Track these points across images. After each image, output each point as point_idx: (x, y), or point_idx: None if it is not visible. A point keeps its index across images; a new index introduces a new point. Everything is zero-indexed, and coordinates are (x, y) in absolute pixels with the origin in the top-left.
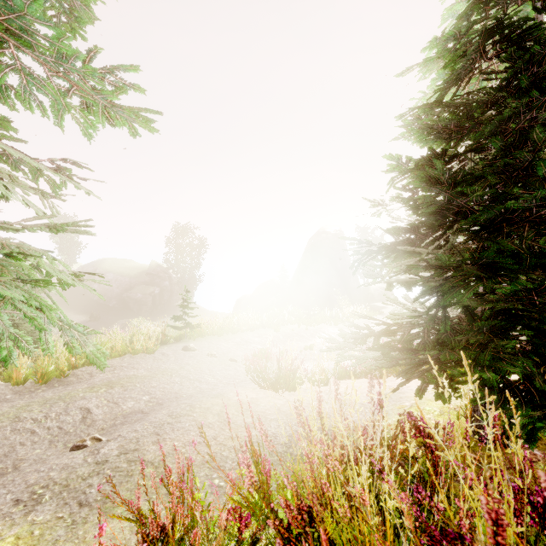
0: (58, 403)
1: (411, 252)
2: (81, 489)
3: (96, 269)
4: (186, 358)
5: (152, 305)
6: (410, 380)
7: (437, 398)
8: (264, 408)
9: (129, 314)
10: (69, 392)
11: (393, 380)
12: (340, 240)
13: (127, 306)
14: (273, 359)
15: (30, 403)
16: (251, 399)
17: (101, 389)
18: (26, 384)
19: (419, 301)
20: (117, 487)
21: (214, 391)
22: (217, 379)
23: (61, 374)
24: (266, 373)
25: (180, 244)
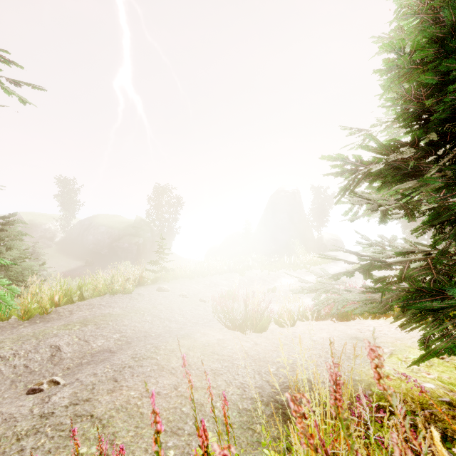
0: (30, 340)
1: (403, 178)
2: (9, 455)
3: (91, 223)
4: (159, 298)
5: (136, 253)
6: (454, 336)
7: (450, 354)
8: (231, 351)
9: (117, 260)
10: (45, 328)
11: (361, 324)
12: (297, 197)
13: (116, 254)
14: (240, 300)
15: (4, 340)
16: (217, 341)
17: (75, 326)
18: (11, 320)
19: (403, 238)
20: (50, 455)
21: (182, 330)
22: (186, 318)
23: (44, 312)
24: (233, 314)
25: (160, 202)
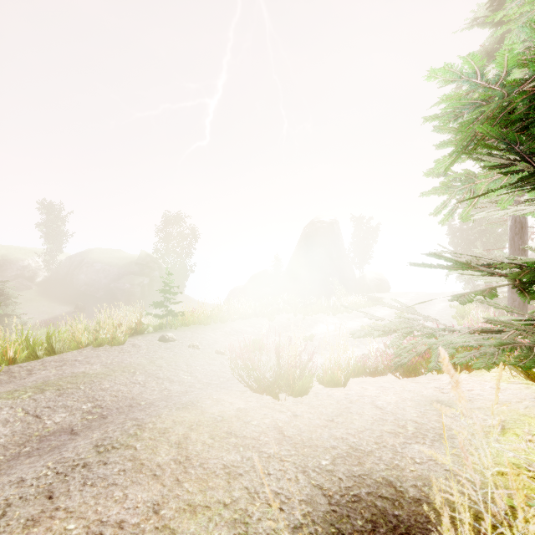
0: None
1: None
2: None
3: (84, 259)
4: (160, 350)
5: (141, 296)
6: None
7: None
8: (258, 430)
9: (116, 305)
10: None
11: (437, 380)
12: (336, 229)
13: (115, 297)
14: (270, 351)
15: None
16: (236, 412)
17: (26, 394)
18: None
19: (528, 248)
20: None
21: (186, 396)
22: (195, 377)
23: None
24: (260, 371)
25: (171, 233)
